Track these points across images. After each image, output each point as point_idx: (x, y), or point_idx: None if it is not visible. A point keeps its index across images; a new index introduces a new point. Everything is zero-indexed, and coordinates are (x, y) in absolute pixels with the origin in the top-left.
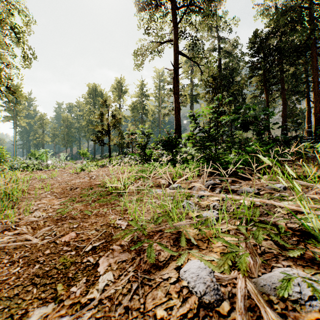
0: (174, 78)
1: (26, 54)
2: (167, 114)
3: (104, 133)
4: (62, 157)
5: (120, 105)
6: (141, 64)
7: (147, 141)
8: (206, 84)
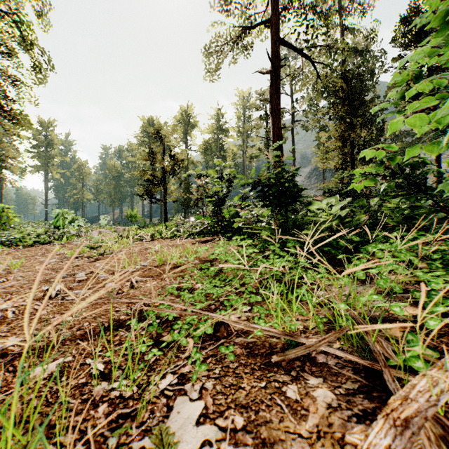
0: (271, 85)
1: (38, 61)
2: (257, 155)
3: (156, 183)
4: (102, 222)
5: (186, 146)
6: (215, 69)
7: (225, 193)
8: (329, 93)
